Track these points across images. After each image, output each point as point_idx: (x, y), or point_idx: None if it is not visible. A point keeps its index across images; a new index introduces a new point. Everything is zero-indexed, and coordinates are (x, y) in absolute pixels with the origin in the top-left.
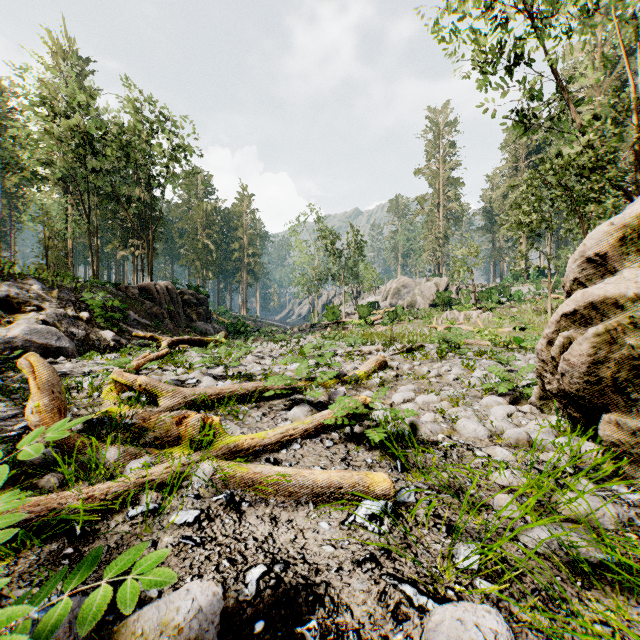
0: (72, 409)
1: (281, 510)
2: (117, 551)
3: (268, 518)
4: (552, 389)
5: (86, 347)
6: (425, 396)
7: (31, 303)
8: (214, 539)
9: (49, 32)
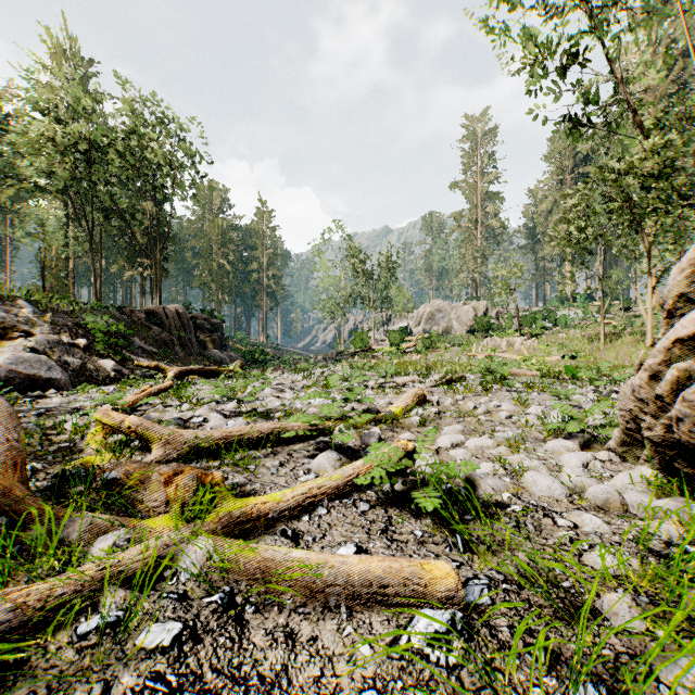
0: (45, 457)
1: (301, 619)
2: None
3: (282, 634)
4: (653, 436)
5: (82, 378)
6: (478, 439)
7: (19, 328)
8: (199, 678)
9: (48, 30)
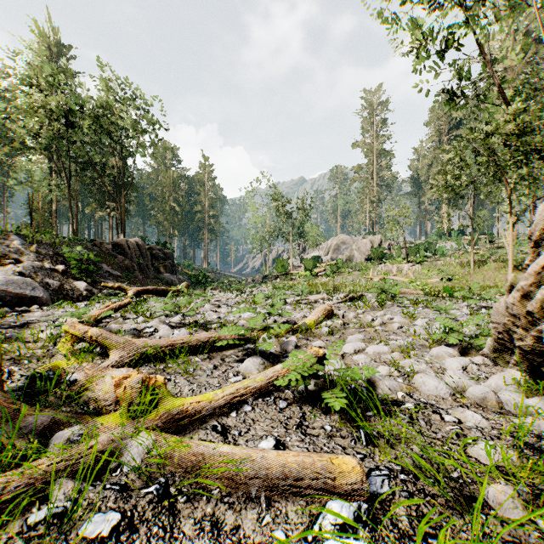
0: (23, 361)
1: (226, 508)
2: None
3: (208, 523)
4: (523, 346)
5: (60, 296)
6: (376, 347)
7: (10, 256)
8: None
9: (36, 22)
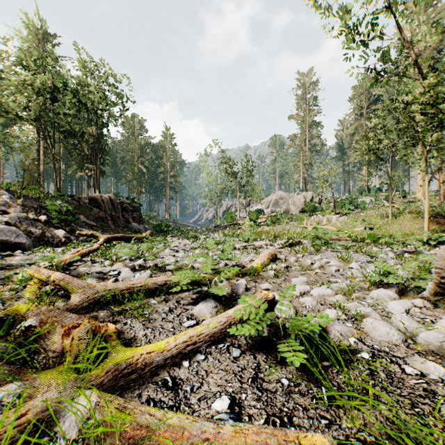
0: None
1: None
2: None
3: None
4: None
5: (42, 242)
6: (320, 289)
7: None
8: None
9: (26, 15)
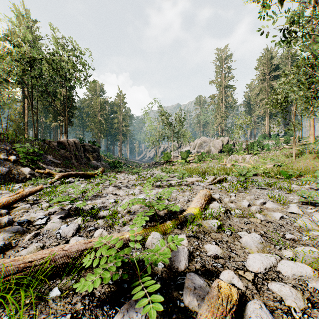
0: None
1: None
2: None
3: None
4: None
5: (7, 179)
6: (292, 265)
7: None
8: None
9: (14, 5)
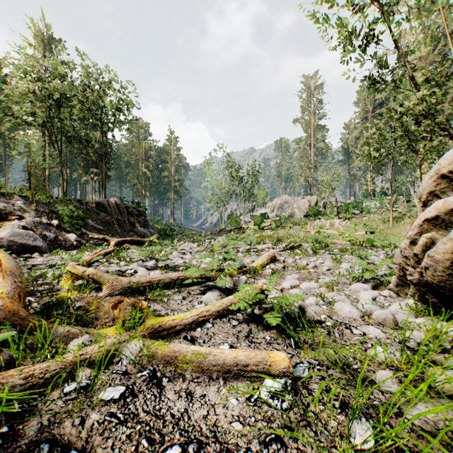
0: (36, 294)
1: (196, 385)
2: (48, 429)
3: (184, 393)
4: (413, 279)
5: (55, 246)
6: (307, 283)
7: (15, 213)
8: (136, 416)
9: (32, 20)
